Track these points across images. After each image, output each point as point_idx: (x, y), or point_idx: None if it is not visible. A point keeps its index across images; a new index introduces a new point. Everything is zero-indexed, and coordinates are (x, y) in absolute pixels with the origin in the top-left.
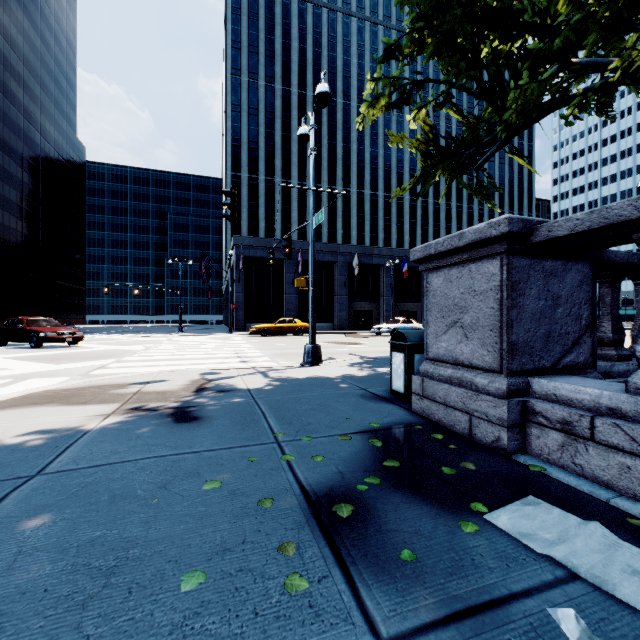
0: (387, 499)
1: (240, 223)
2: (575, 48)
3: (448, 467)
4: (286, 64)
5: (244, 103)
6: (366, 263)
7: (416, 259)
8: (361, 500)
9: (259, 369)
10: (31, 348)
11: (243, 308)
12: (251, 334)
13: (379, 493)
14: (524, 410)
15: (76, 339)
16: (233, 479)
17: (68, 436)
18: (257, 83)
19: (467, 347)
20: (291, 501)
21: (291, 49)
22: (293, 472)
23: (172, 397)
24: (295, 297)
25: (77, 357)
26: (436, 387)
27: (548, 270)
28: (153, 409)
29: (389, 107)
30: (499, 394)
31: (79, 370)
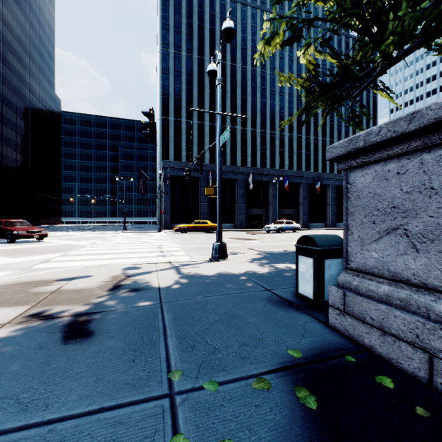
0: None
1: (168, 152)
2: None
3: None
4: (201, 40)
5: (171, 68)
6: (258, 180)
7: (335, 156)
8: None
9: (174, 264)
10: (7, 243)
11: (169, 213)
12: (175, 231)
13: None
14: None
15: (41, 236)
16: None
17: None
18: (180, 53)
19: (416, 261)
20: None
21: (204, 29)
22: None
23: (84, 297)
24: (207, 205)
25: (35, 251)
26: (366, 305)
27: None
28: (54, 316)
29: (284, 43)
30: None
31: (26, 264)
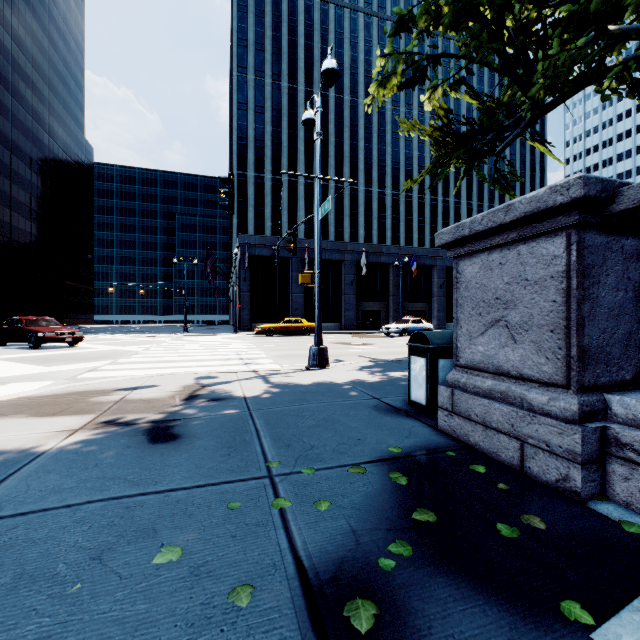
0: (427, 589)
1: (246, 222)
2: (607, 20)
3: (506, 524)
4: (293, 61)
5: (250, 101)
6: (374, 262)
7: (444, 243)
8: (387, 591)
9: (260, 373)
10: (29, 348)
11: (249, 308)
12: (256, 334)
13: (413, 576)
14: (603, 439)
15: (76, 339)
16: (201, 543)
17: (12, 462)
18: (263, 81)
19: (515, 352)
20: (280, 591)
21: (298, 46)
22: (287, 530)
23: (157, 407)
24: (301, 296)
25: (72, 358)
26: (471, 402)
27: (628, 251)
28: (130, 423)
29: (402, 86)
30: (566, 417)
31: (68, 373)
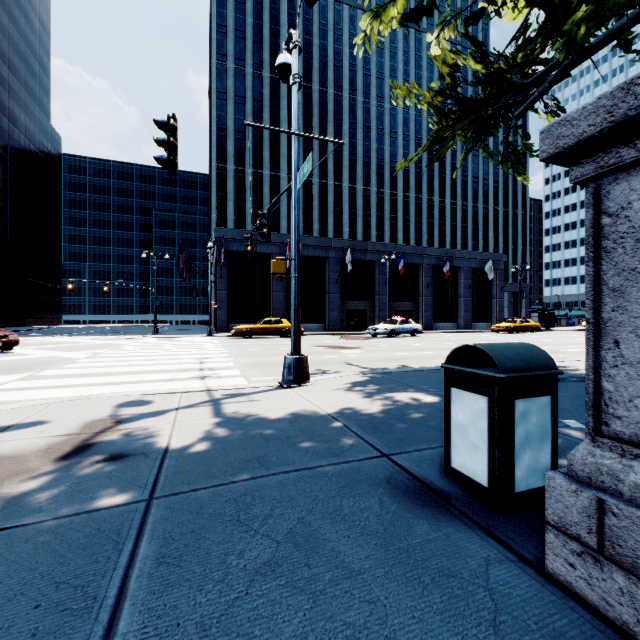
0: None
1: (226, 217)
2: None
3: None
4: (275, 51)
5: (230, 91)
6: (359, 259)
7: (570, 144)
8: None
9: (215, 393)
10: None
11: (226, 307)
12: (233, 336)
13: None
14: None
15: (7, 344)
16: None
17: None
18: (244, 70)
19: None
20: None
21: (280, 35)
22: None
23: None
24: (283, 295)
25: None
26: None
27: None
28: None
29: (405, 16)
30: None
31: None
